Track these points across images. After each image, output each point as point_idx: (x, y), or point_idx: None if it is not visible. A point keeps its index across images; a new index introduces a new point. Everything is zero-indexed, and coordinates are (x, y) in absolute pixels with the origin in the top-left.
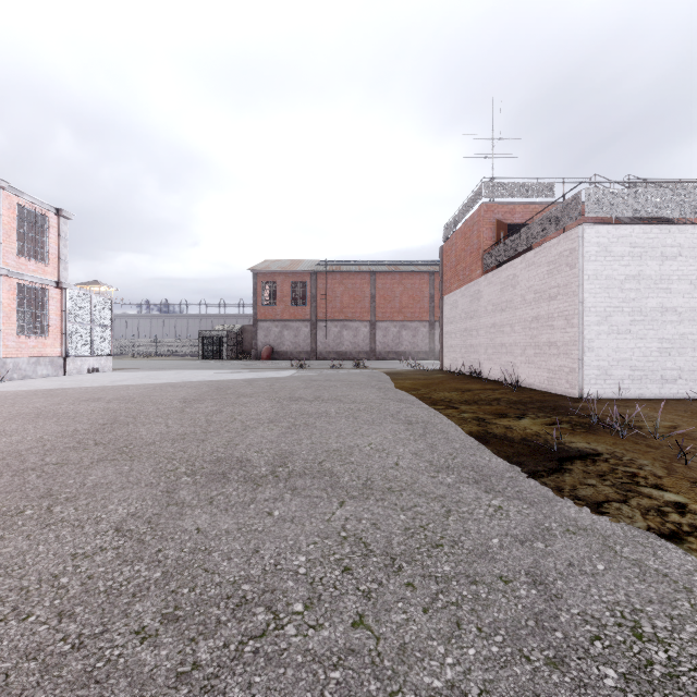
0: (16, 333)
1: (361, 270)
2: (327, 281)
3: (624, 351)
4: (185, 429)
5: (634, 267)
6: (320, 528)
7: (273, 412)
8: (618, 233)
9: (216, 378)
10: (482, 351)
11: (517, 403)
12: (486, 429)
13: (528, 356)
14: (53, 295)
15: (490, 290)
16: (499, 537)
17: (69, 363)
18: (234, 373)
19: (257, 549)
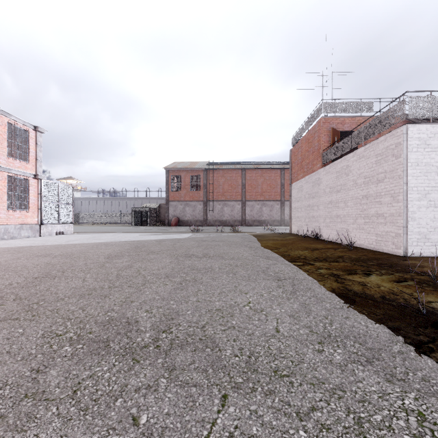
0: (6, 208)
1: (235, 168)
2: (213, 175)
3: None
4: (96, 284)
5: None
6: None
7: (171, 267)
8: (434, 130)
9: (137, 239)
10: (322, 220)
11: (358, 260)
12: (345, 286)
13: (359, 224)
14: (32, 183)
15: (328, 177)
16: None
17: (43, 228)
18: (151, 235)
19: None
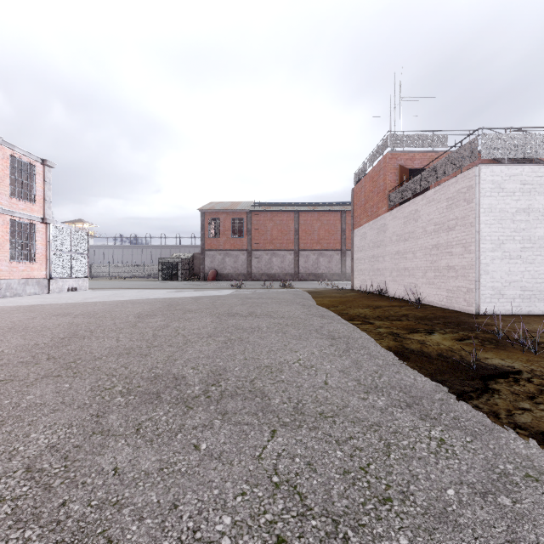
0: (9, 259)
1: (287, 209)
2: (260, 218)
3: (515, 274)
4: (132, 343)
5: (524, 201)
6: (250, 470)
7: (213, 326)
8: (510, 172)
9: (169, 296)
10: (388, 274)
11: (424, 319)
12: (402, 344)
13: (429, 278)
14: (40, 229)
15: (395, 223)
16: (453, 486)
17: (52, 283)
18: (185, 291)
19: (176, 502)
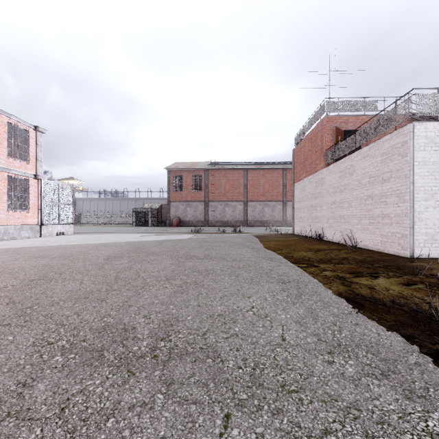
0: (6, 209)
1: (237, 168)
2: (215, 175)
3: None
4: (94, 286)
5: None
6: None
7: (171, 269)
8: None
9: (138, 239)
10: (325, 221)
11: (364, 262)
12: (352, 289)
13: (364, 225)
14: (33, 184)
15: (331, 177)
16: None
17: (43, 229)
18: (152, 235)
19: None
